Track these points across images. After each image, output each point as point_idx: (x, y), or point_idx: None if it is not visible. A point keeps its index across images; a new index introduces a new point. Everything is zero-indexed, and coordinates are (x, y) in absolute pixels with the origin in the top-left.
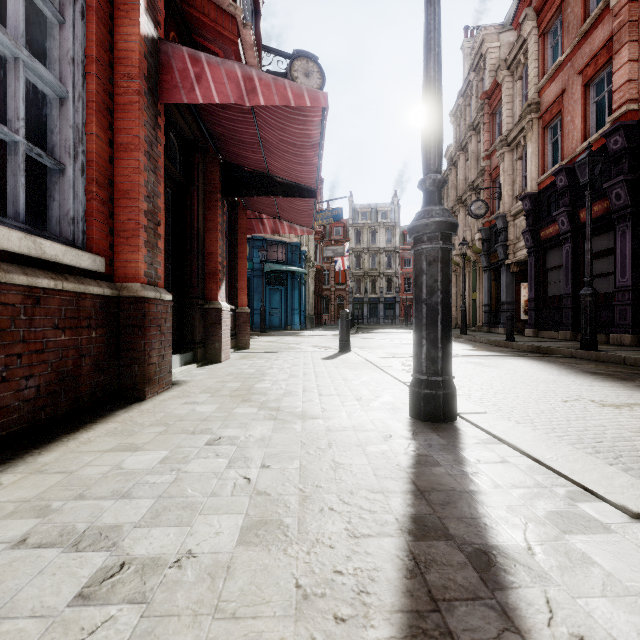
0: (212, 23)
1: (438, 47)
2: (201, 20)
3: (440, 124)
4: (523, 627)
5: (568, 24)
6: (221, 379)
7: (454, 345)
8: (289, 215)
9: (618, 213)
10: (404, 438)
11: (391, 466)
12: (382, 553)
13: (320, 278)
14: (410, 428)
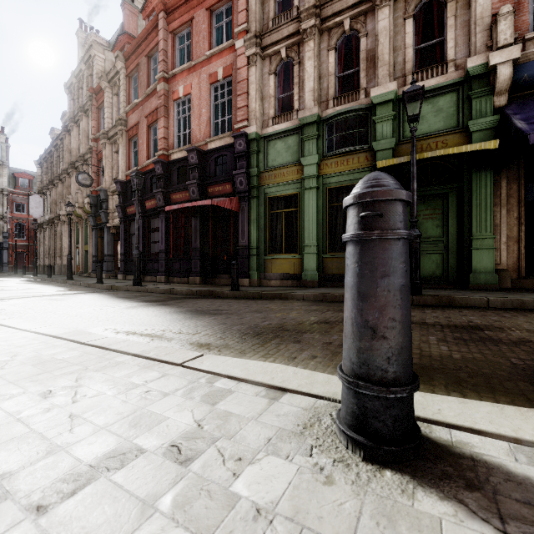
0: None
1: None
2: None
3: None
4: None
5: (141, 82)
6: None
7: (51, 289)
8: None
9: (160, 209)
10: None
11: None
12: None
13: None
14: None
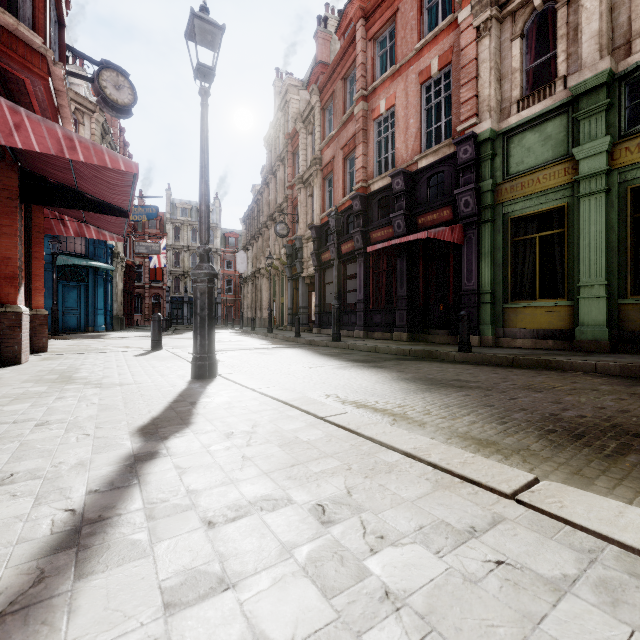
0: (21, 59)
1: (207, 177)
2: (9, 55)
3: (208, 219)
4: (196, 407)
5: (336, 111)
6: (35, 374)
7: (256, 341)
8: (98, 223)
9: (358, 251)
10: (183, 385)
11: (171, 392)
12: (159, 406)
13: (131, 274)
14: (189, 382)
